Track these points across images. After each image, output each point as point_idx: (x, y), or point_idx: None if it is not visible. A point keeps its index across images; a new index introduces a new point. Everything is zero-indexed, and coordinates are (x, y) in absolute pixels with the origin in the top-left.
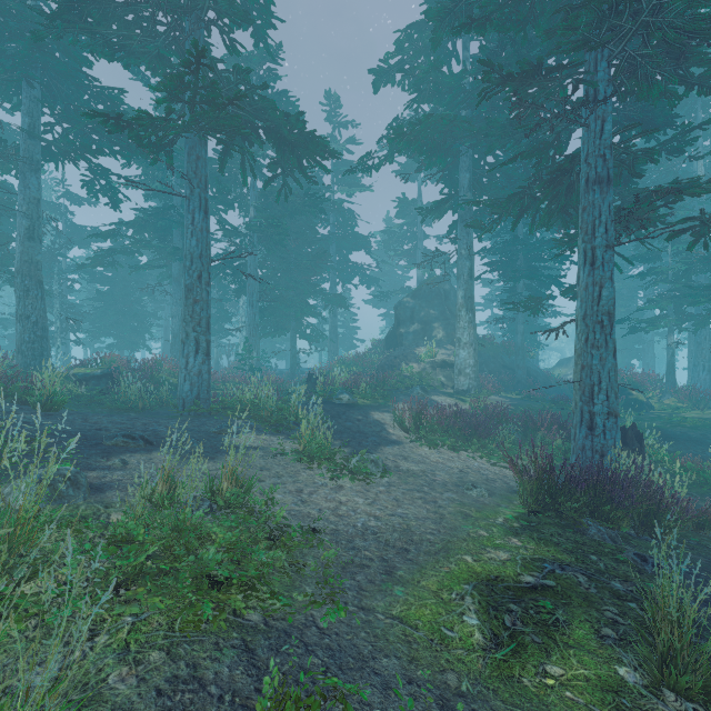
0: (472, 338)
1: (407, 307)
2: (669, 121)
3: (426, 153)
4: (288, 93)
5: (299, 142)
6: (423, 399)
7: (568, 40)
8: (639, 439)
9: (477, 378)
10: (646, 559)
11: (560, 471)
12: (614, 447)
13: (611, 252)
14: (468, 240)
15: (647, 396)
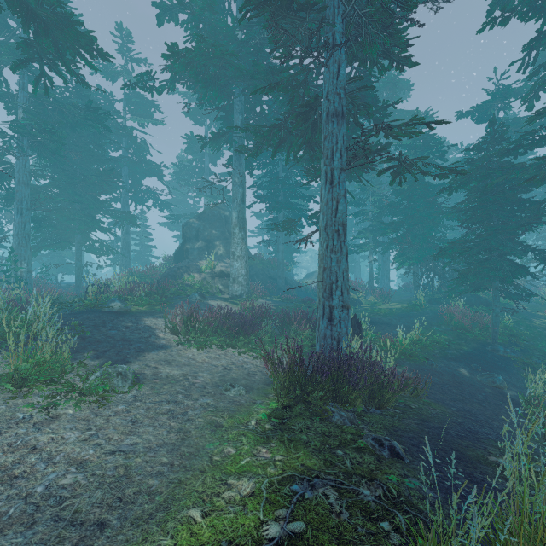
0: (244, 252)
1: (193, 227)
2: (374, 102)
3: (202, 83)
4: (68, 3)
5: (53, 22)
6: (201, 304)
7: None
8: (358, 325)
9: (248, 285)
10: (382, 443)
11: (309, 363)
12: (347, 333)
13: (344, 174)
14: (241, 170)
15: (358, 295)
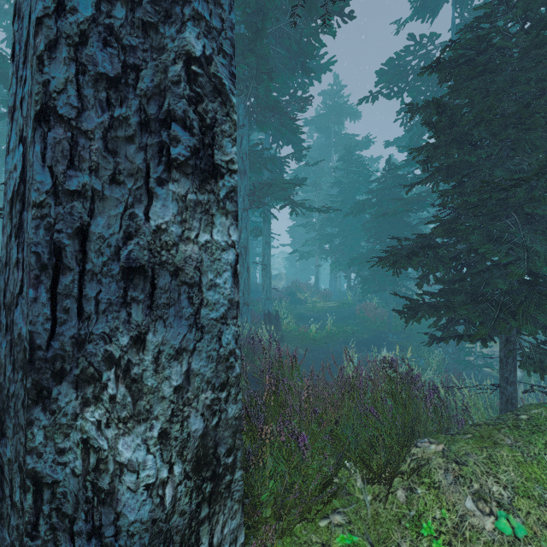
0: None
1: None
2: (299, 142)
3: None
4: None
5: None
6: None
7: None
8: (278, 319)
9: None
10: None
11: None
12: (247, 322)
13: (246, 213)
14: None
15: (304, 296)
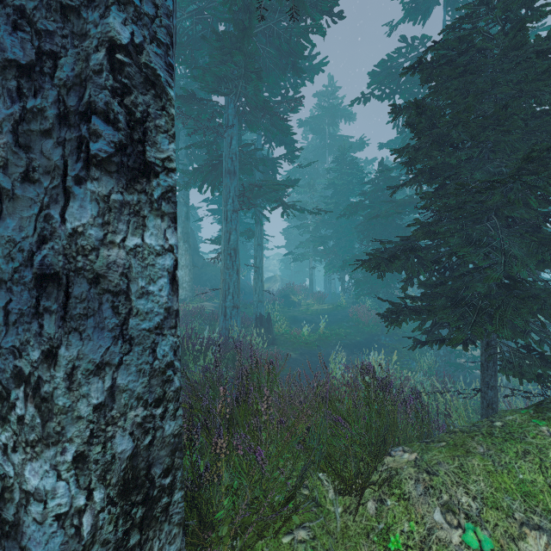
0: (188, 262)
1: None
2: (291, 143)
3: None
4: None
5: None
6: None
7: (206, 86)
8: (269, 322)
9: (192, 290)
10: None
11: (182, 340)
12: (237, 325)
13: (236, 214)
14: (185, 192)
15: (298, 298)
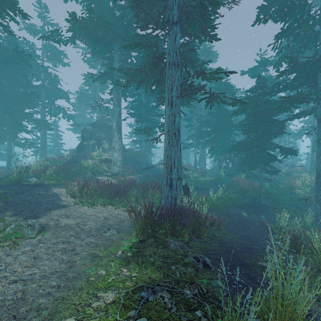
0: (120, 146)
1: (88, 131)
2: (197, 61)
3: (93, 40)
4: None
5: None
6: (92, 178)
7: None
8: (188, 190)
9: (123, 167)
10: (199, 259)
11: (156, 213)
12: (180, 194)
13: (179, 100)
14: (118, 97)
15: (188, 173)
